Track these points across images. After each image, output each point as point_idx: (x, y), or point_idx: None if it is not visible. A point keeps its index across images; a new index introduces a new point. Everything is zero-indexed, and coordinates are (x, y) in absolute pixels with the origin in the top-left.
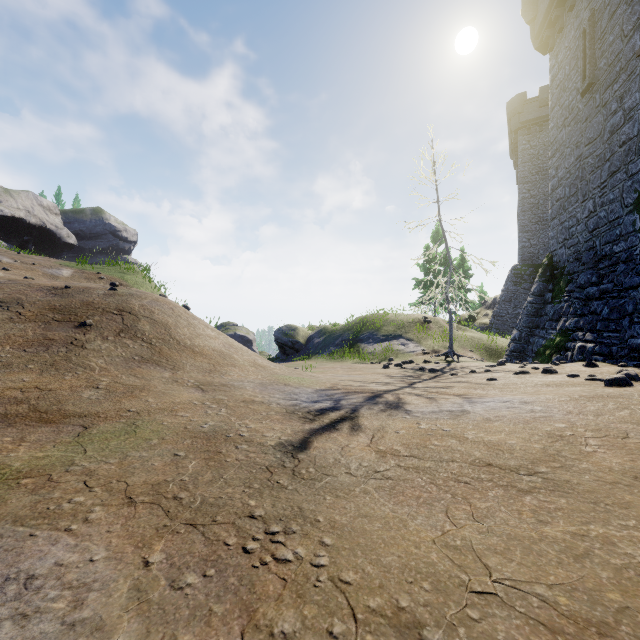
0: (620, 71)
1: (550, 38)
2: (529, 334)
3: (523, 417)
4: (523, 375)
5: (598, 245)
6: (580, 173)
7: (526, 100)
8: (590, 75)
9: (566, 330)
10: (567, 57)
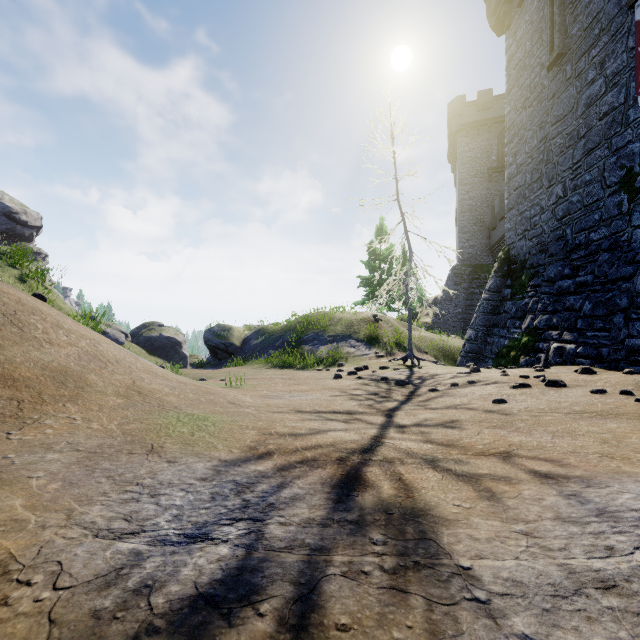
0: (600, 33)
1: (507, 15)
2: (486, 333)
3: None
4: (526, 390)
5: (569, 234)
6: (545, 156)
7: (465, 103)
8: (560, 44)
9: (535, 329)
10: (528, 32)
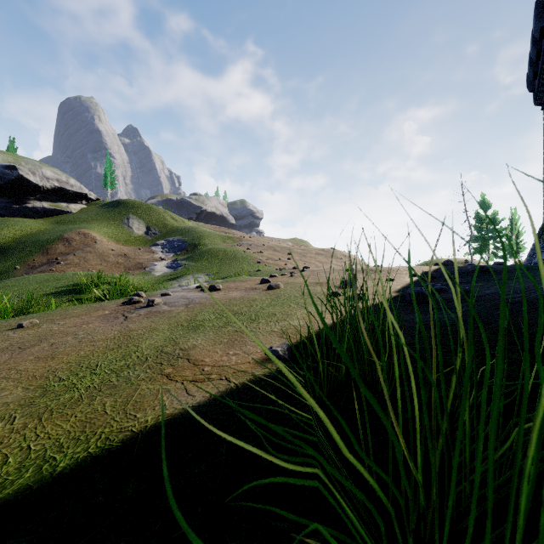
0: None
1: (541, 103)
2: None
3: None
4: None
5: None
6: None
7: None
8: None
9: None
10: None
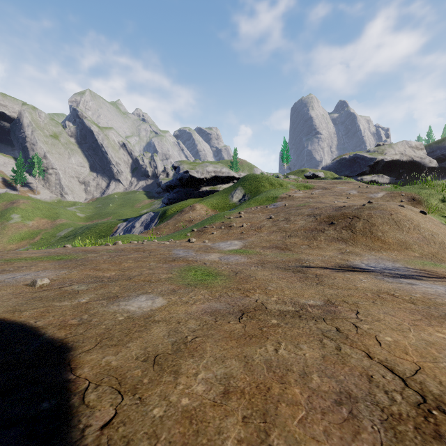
0: None
1: None
2: None
3: (422, 291)
4: None
5: None
6: None
7: None
8: None
9: None
10: None
